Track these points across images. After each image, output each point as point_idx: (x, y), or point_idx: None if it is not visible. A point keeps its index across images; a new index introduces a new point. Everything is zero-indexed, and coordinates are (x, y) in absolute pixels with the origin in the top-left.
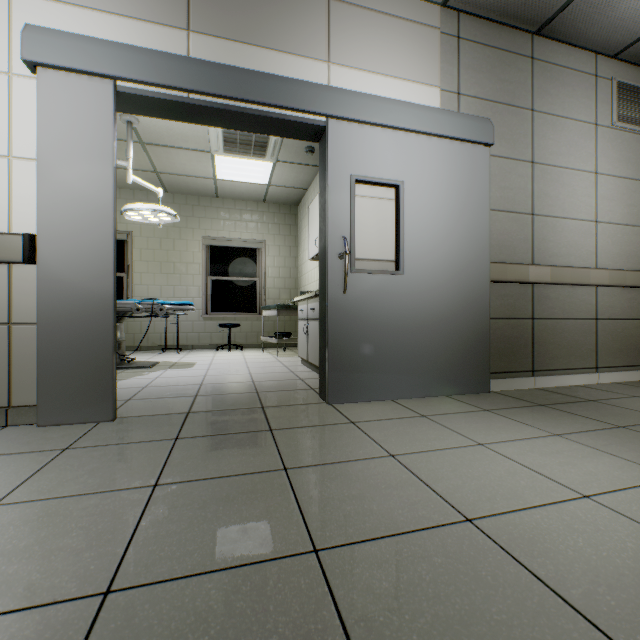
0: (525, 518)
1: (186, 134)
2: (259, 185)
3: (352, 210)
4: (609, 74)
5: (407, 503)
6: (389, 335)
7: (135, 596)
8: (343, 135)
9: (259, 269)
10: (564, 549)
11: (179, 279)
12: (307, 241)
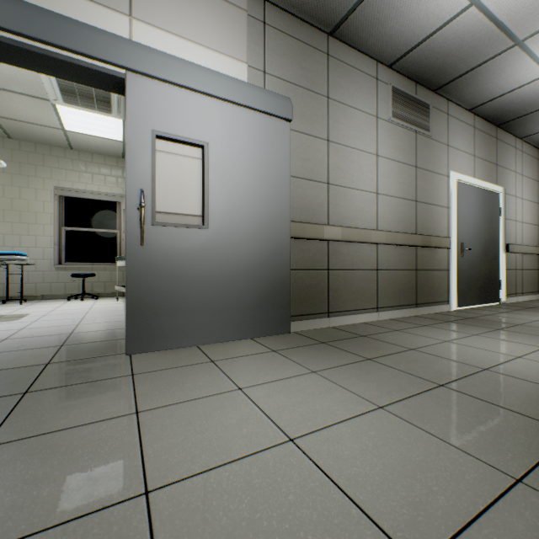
0: (212, 479)
1: (15, 77)
2: (114, 141)
3: (153, 164)
4: (387, 79)
5: (94, 479)
6: (194, 285)
7: None
8: (144, 90)
9: (119, 222)
10: (220, 517)
11: (27, 228)
12: None
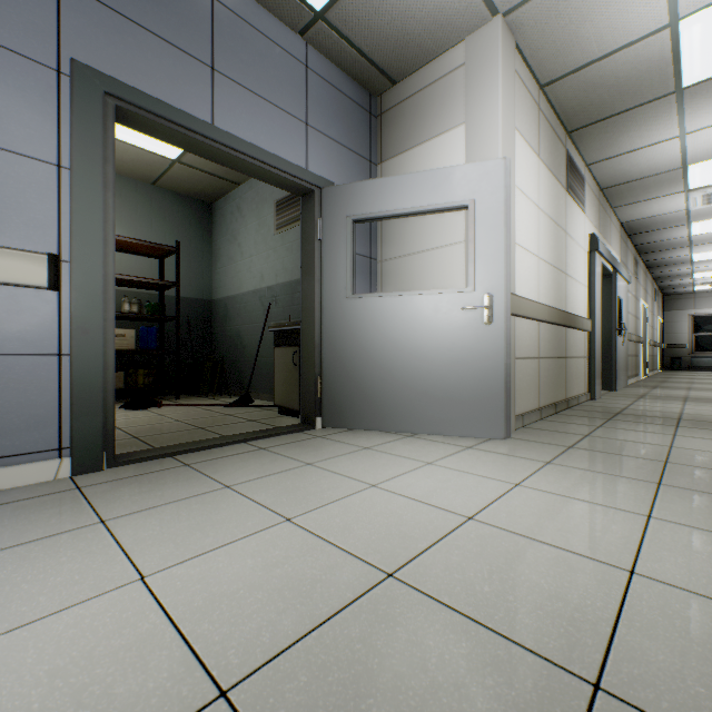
0: None
1: None
2: None
3: (618, 310)
4: (632, 252)
5: None
6: (620, 362)
7: None
8: (617, 279)
9: None
10: None
11: None
12: None
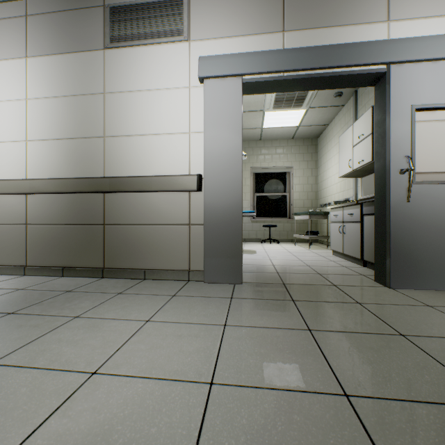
0: None
1: (250, 102)
2: (291, 127)
3: (412, 134)
4: None
5: None
6: None
7: (369, 403)
8: (403, 75)
9: (288, 187)
10: None
11: None
12: (328, 163)
